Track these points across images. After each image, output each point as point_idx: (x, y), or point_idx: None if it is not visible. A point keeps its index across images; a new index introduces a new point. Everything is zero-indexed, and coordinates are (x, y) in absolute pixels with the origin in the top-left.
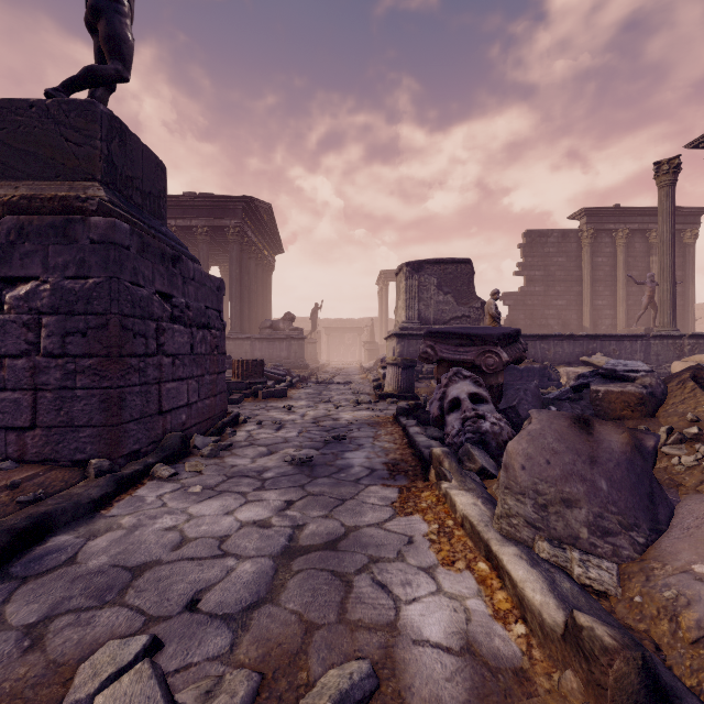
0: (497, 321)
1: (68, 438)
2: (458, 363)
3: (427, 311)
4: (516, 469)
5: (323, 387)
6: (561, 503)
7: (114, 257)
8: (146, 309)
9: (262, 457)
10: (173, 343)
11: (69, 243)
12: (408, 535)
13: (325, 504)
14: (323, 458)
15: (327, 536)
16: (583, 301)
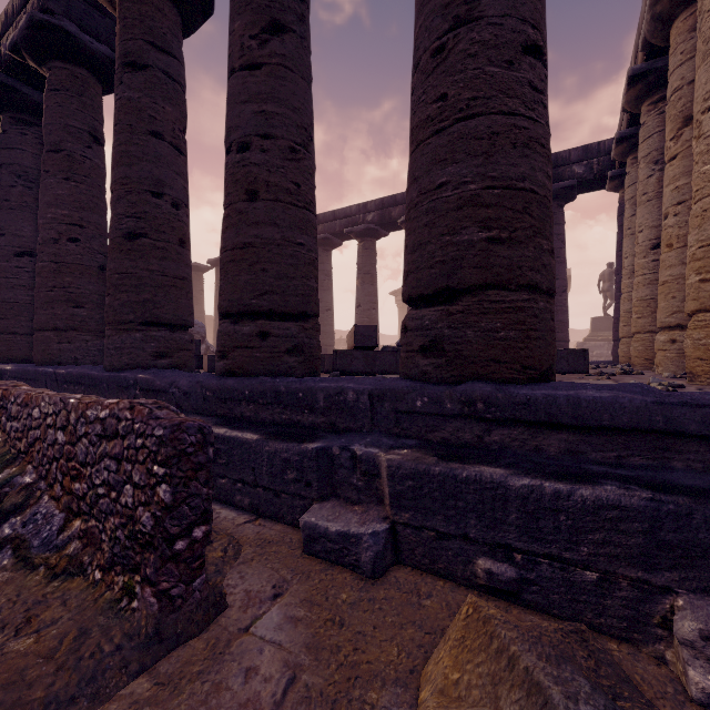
0: None
1: None
2: None
3: None
4: None
5: None
6: None
7: None
8: None
9: None
10: None
11: None
12: None
13: None
14: None
15: None
16: None
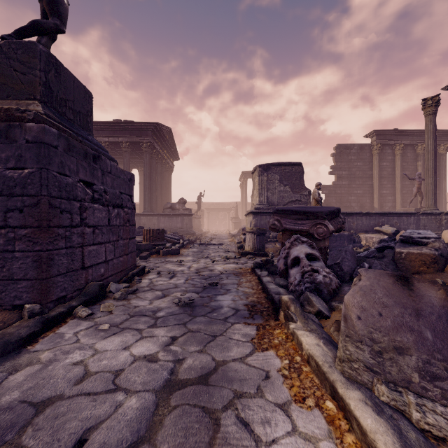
0: (320, 203)
1: (9, 288)
2: (297, 232)
3: (273, 197)
4: (353, 318)
5: (204, 247)
6: (394, 350)
7: (44, 153)
8: (71, 193)
9: (157, 299)
10: (93, 218)
11: (10, 143)
12: (265, 370)
13: (200, 340)
14: (201, 300)
15: (200, 370)
16: (374, 191)
